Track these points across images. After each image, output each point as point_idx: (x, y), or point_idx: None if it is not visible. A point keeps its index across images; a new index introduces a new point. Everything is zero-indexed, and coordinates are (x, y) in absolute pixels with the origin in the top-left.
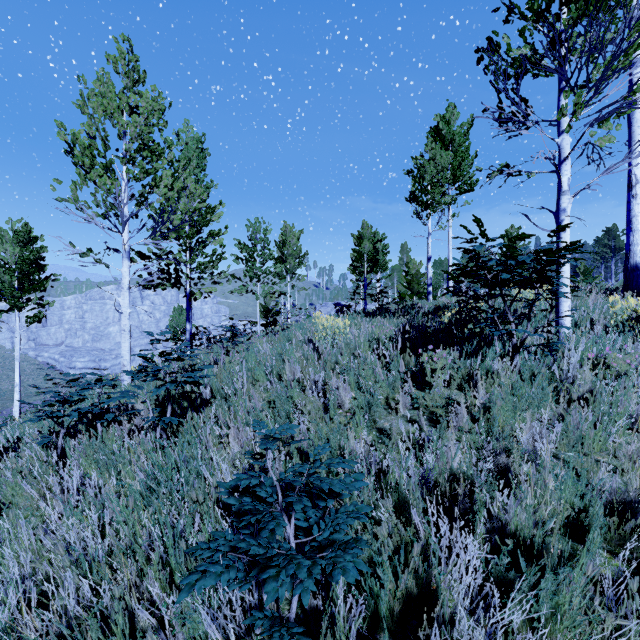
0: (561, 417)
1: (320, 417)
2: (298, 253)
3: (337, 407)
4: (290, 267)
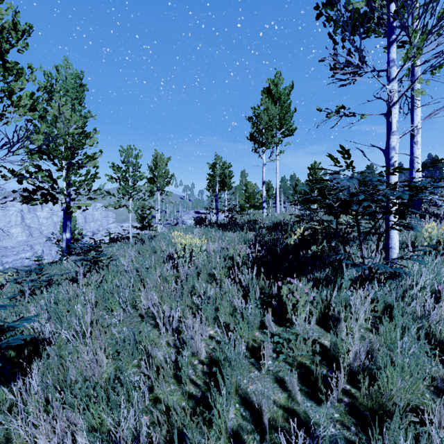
0: None
1: (171, 376)
2: (166, 175)
3: (192, 353)
4: (160, 185)
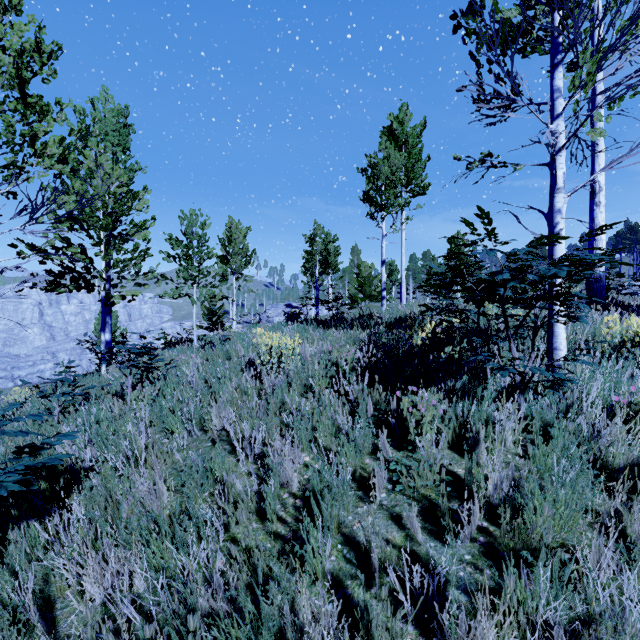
0: (616, 513)
1: (254, 511)
2: (245, 252)
3: (281, 484)
4: (236, 267)
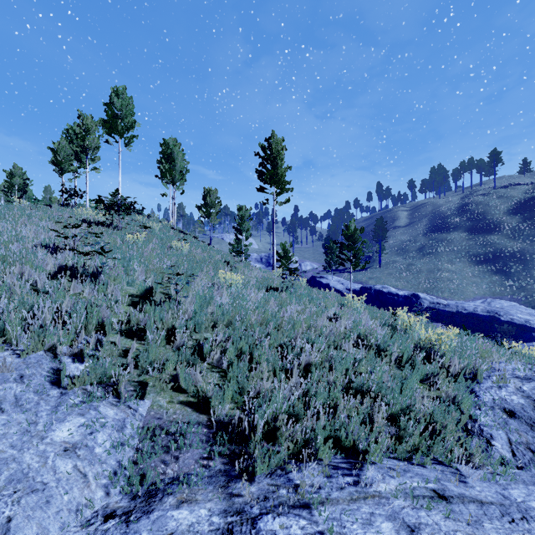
0: None
1: None
2: None
3: None
4: None
